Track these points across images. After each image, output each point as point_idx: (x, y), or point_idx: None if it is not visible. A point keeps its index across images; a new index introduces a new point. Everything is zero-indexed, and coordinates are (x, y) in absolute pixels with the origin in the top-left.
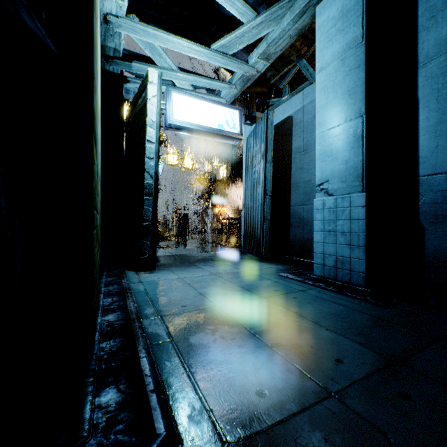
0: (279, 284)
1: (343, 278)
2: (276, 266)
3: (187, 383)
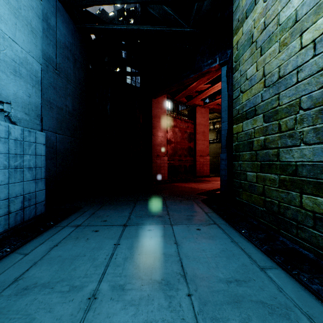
0: (68, 239)
1: (31, 215)
2: None
3: (199, 204)
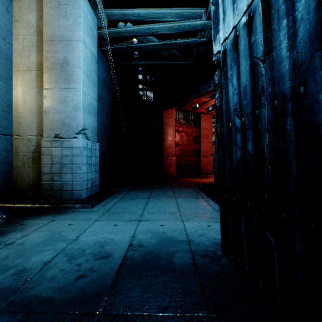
0: (120, 201)
1: (94, 191)
2: (36, 221)
3: (196, 190)
